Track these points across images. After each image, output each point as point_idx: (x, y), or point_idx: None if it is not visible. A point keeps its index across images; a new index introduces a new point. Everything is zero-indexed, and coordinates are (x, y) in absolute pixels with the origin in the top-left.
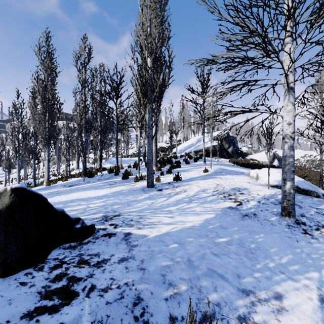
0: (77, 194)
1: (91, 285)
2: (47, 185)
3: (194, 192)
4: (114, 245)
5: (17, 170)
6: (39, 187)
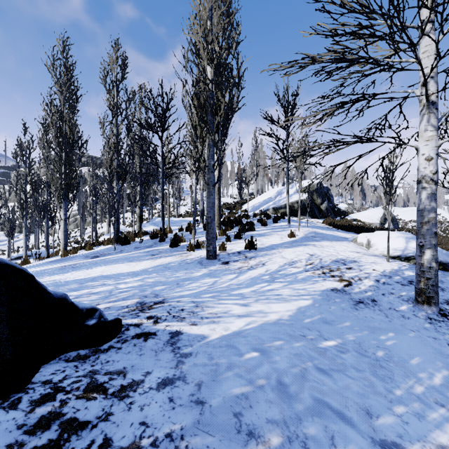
0: (102, 268)
1: (103, 439)
2: (63, 256)
3: (277, 266)
4: (152, 353)
5: (24, 235)
6: (52, 258)
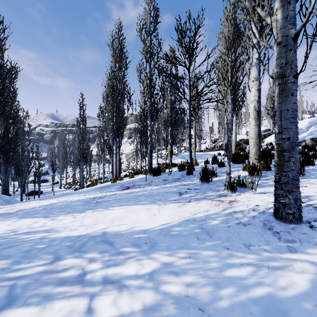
0: (117, 211)
1: None
2: (113, 182)
3: None
4: None
5: (103, 164)
6: (108, 182)
